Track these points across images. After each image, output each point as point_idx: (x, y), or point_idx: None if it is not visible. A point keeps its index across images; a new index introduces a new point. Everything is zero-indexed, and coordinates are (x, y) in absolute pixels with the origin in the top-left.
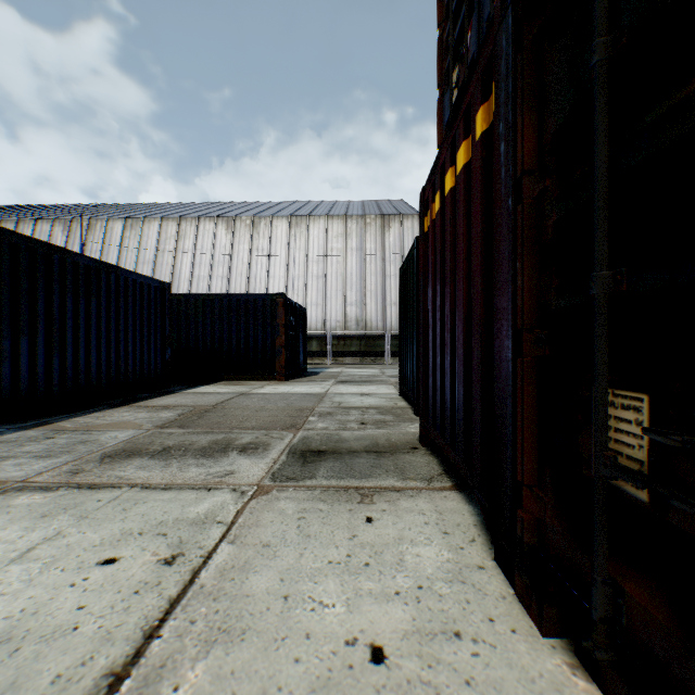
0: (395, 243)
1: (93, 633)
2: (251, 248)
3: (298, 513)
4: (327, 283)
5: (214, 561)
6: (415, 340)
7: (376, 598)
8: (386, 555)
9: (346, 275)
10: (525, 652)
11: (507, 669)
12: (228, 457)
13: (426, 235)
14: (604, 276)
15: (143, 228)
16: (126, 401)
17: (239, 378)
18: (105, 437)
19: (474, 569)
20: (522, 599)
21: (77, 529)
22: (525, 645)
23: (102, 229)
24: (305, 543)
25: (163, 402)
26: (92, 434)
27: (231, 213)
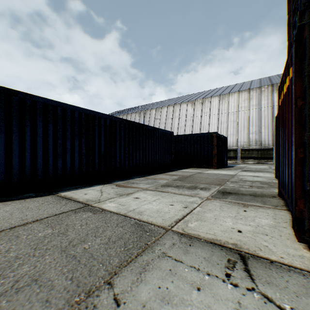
0: None
1: (173, 214)
2: (201, 112)
3: (219, 205)
4: (238, 124)
5: (196, 209)
6: None
7: (242, 224)
8: (248, 218)
9: (249, 119)
10: (288, 242)
11: (279, 242)
12: (196, 190)
13: (279, 106)
14: (307, 134)
15: (161, 111)
16: (161, 172)
17: (197, 167)
18: (160, 181)
19: (280, 227)
20: (294, 234)
21: (162, 198)
22: (289, 241)
23: (149, 113)
24: (221, 211)
25: (172, 173)
26: (156, 180)
27: (193, 98)
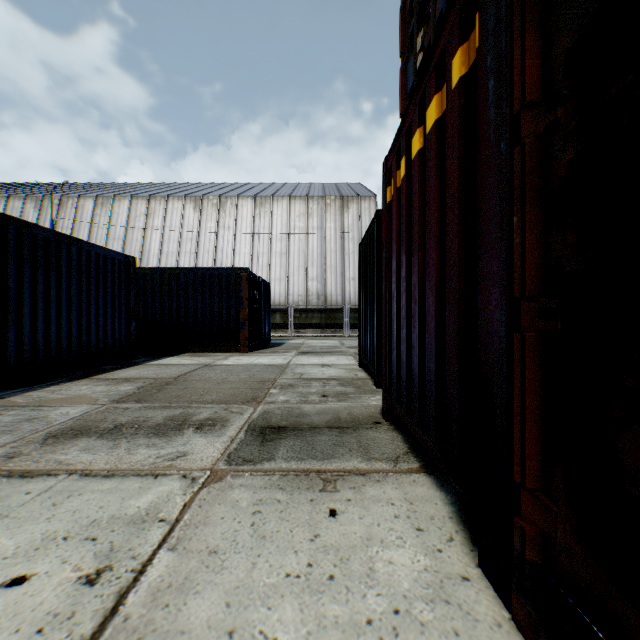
0: (354, 223)
1: None
2: (218, 226)
3: (253, 505)
4: (290, 260)
5: (147, 578)
6: (375, 313)
7: (343, 632)
8: (353, 563)
9: (308, 252)
10: None
11: None
12: (183, 436)
13: (389, 205)
14: None
15: (114, 206)
16: (88, 373)
17: (204, 349)
18: (56, 413)
19: (457, 581)
20: (524, 630)
21: None
22: None
23: (73, 206)
24: (259, 547)
25: (125, 374)
26: (43, 411)
27: (199, 193)
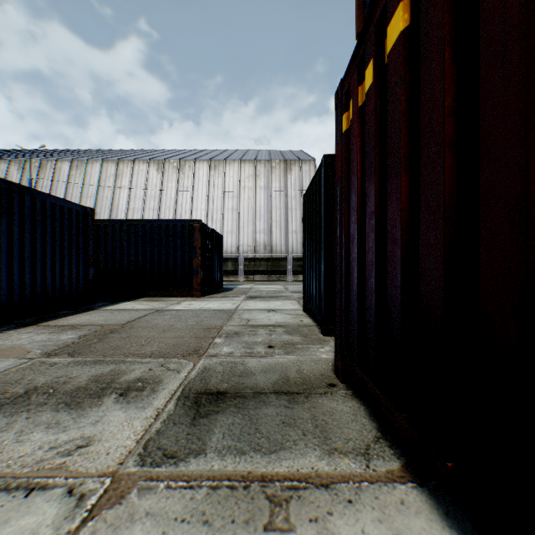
0: (296, 183)
1: None
2: (177, 185)
3: None
4: (240, 215)
5: None
6: (322, 260)
7: None
8: None
9: (256, 208)
10: None
11: None
12: (99, 407)
13: (345, 134)
14: None
15: (87, 168)
16: (39, 319)
17: (160, 294)
18: None
19: None
20: None
21: None
22: None
23: (52, 169)
24: None
25: (75, 320)
26: None
27: (162, 157)
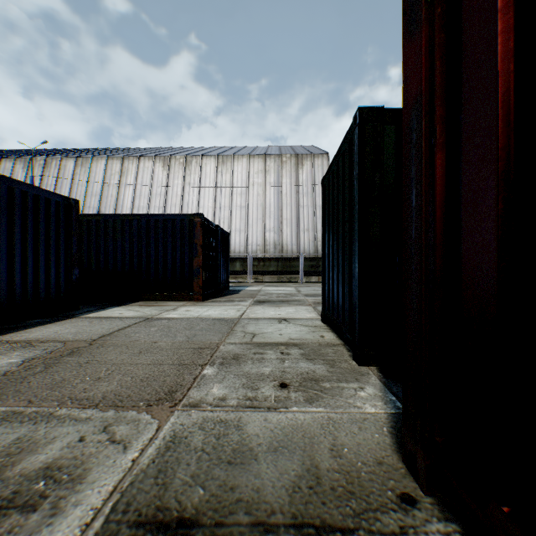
0: (308, 178)
1: None
2: (184, 182)
3: None
4: (249, 213)
5: None
6: (356, 256)
7: None
8: None
9: (266, 205)
10: None
11: None
12: None
13: None
14: None
15: (92, 166)
16: None
17: (157, 298)
18: None
19: None
20: None
21: None
22: None
23: (57, 167)
24: None
25: (39, 333)
26: None
27: (168, 153)
